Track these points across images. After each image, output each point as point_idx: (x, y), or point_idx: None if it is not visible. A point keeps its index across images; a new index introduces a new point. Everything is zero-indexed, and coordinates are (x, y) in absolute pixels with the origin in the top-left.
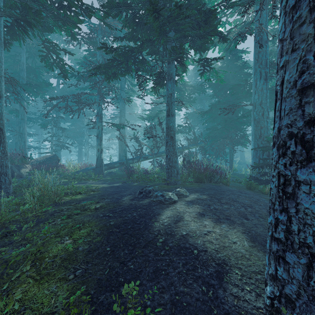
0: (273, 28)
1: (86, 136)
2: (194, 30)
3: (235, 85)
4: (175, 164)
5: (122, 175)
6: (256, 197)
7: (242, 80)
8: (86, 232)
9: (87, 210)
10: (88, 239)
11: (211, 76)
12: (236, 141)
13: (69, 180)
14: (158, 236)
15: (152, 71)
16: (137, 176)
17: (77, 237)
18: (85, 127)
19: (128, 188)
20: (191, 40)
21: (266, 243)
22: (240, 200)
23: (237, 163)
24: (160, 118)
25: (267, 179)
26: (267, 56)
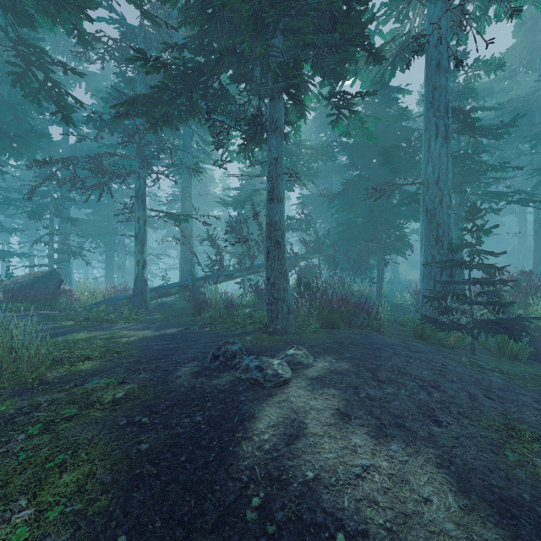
0: (454, 50)
1: (120, 233)
2: (322, 34)
3: (389, 148)
4: (284, 295)
5: (185, 309)
6: (439, 358)
7: (402, 140)
8: (76, 480)
9: (95, 405)
10: (75, 506)
11: (352, 127)
12: (388, 245)
13: (77, 323)
14: (250, 487)
15: (240, 114)
16: (211, 316)
17: (47, 501)
18: (118, 217)
19: (193, 342)
20: (316, 54)
21: (492, 494)
22: (413, 371)
23: (387, 281)
24: (255, 205)
25: (454, 322)
26: (448, 96)
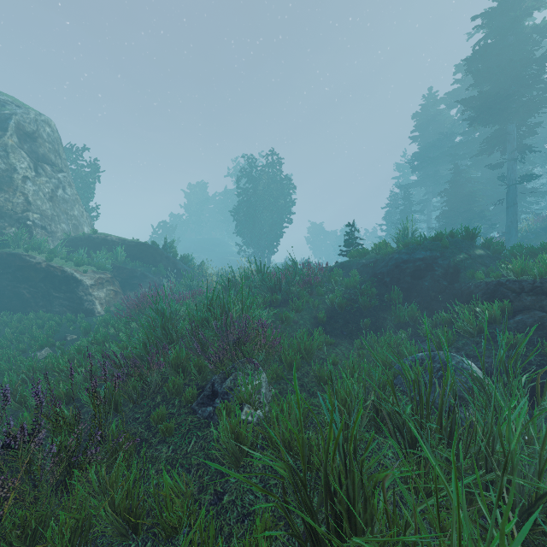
0: None
1: None
2: None
3: None
4: None
5: None
6: None
7: None
8: None
9: None
10: None
11: None
12: None
13: None
14: None
15: None
16: None
17: None
18: None
19: None
20: None
21: None
22: None
23: None
24: None
25: None
26: None
